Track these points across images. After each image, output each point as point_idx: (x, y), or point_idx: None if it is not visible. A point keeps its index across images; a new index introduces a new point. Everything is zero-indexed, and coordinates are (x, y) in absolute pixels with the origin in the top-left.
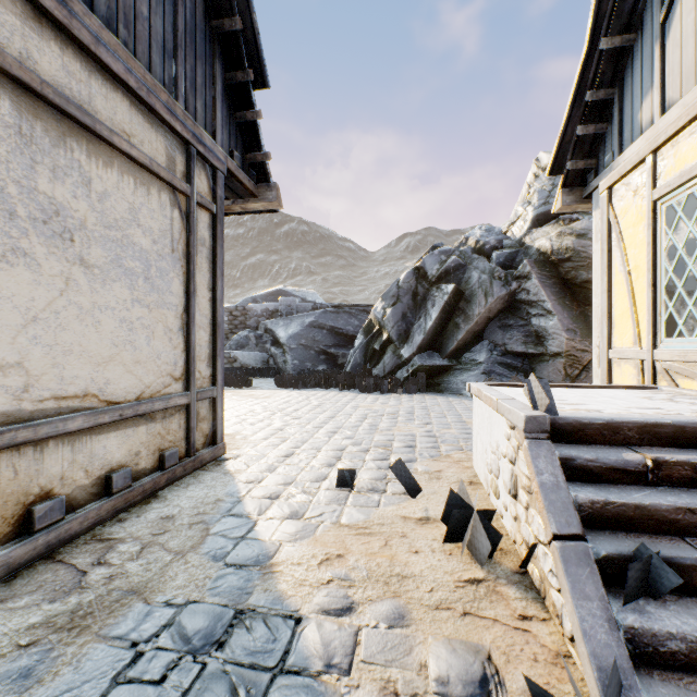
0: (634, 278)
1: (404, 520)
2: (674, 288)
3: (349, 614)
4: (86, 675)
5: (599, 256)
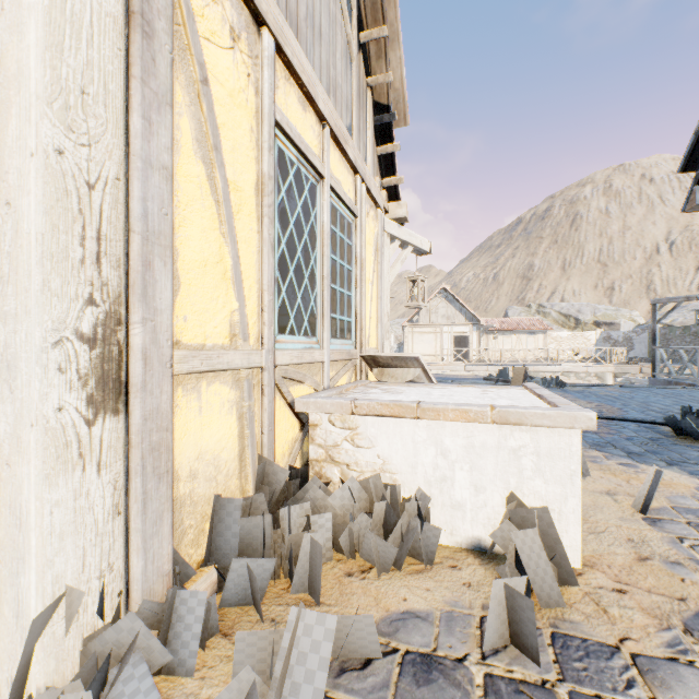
0: (234, 205)
1: (629, 494)
2: (288, 268)
3: (617, 462)
4: (697, 458)
5: (102, 1)
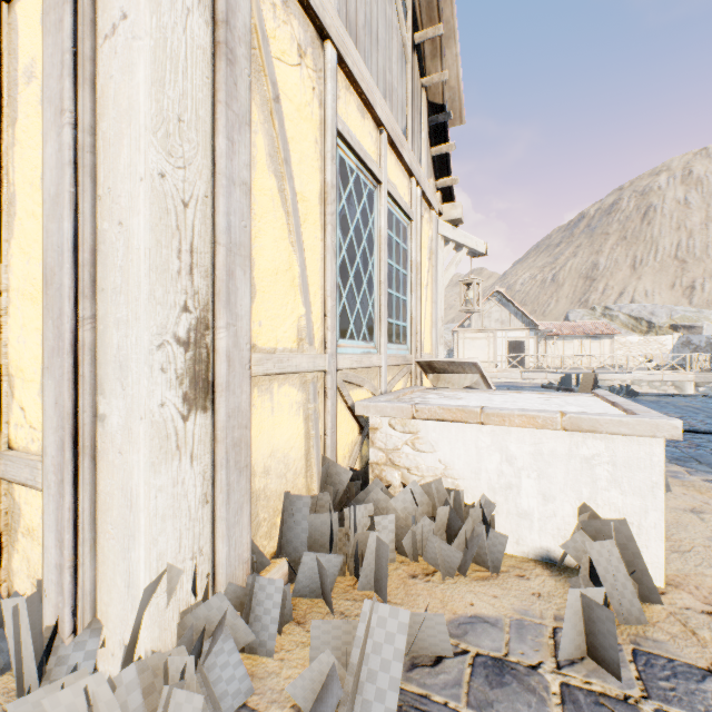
0: (301, 215)
1: None
2: (348, 274)
3: (702, 479)
4: None
5: (194, 36)
